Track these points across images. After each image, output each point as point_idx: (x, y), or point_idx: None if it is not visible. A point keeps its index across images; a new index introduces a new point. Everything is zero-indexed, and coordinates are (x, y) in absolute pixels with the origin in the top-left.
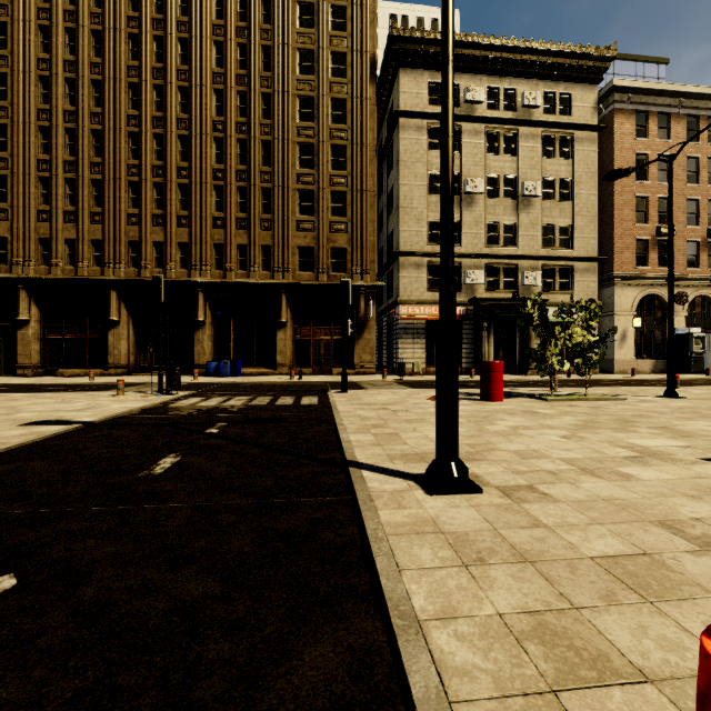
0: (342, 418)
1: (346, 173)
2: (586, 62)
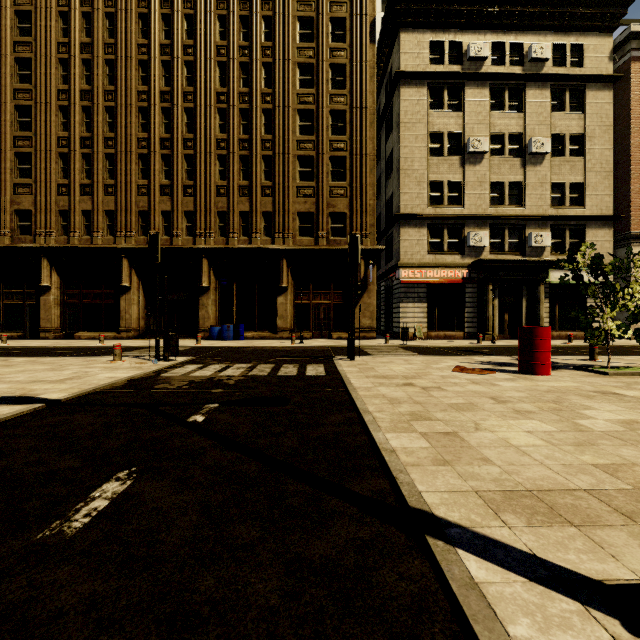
0: (363, 399)
1: (345, 138)
2: (600, 9)
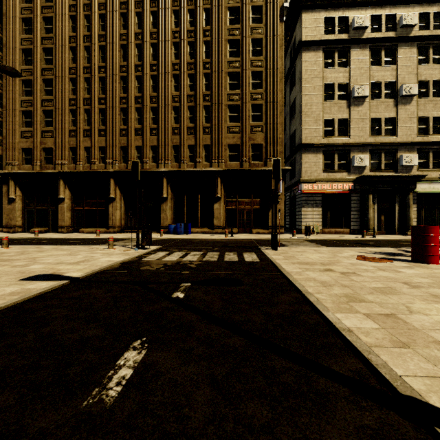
0: (300, 282)
1: (262, 91)
2: None
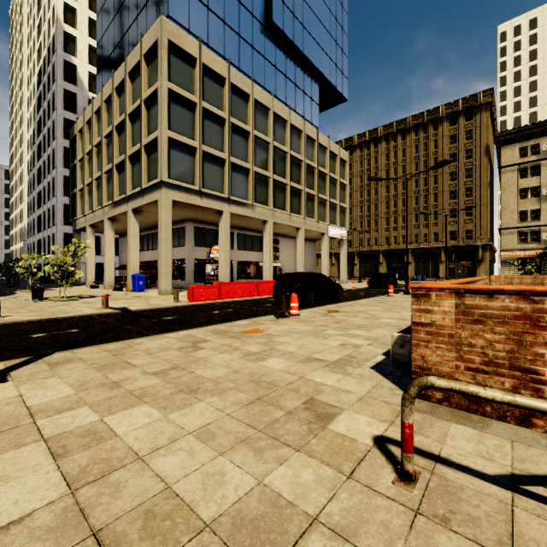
0: None
1: (472, 198)
2: None
